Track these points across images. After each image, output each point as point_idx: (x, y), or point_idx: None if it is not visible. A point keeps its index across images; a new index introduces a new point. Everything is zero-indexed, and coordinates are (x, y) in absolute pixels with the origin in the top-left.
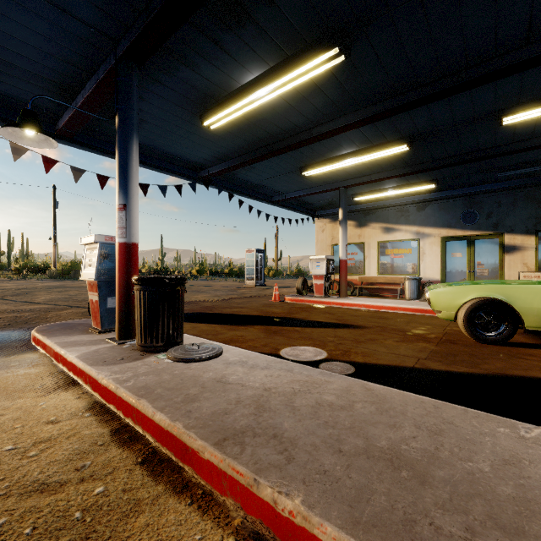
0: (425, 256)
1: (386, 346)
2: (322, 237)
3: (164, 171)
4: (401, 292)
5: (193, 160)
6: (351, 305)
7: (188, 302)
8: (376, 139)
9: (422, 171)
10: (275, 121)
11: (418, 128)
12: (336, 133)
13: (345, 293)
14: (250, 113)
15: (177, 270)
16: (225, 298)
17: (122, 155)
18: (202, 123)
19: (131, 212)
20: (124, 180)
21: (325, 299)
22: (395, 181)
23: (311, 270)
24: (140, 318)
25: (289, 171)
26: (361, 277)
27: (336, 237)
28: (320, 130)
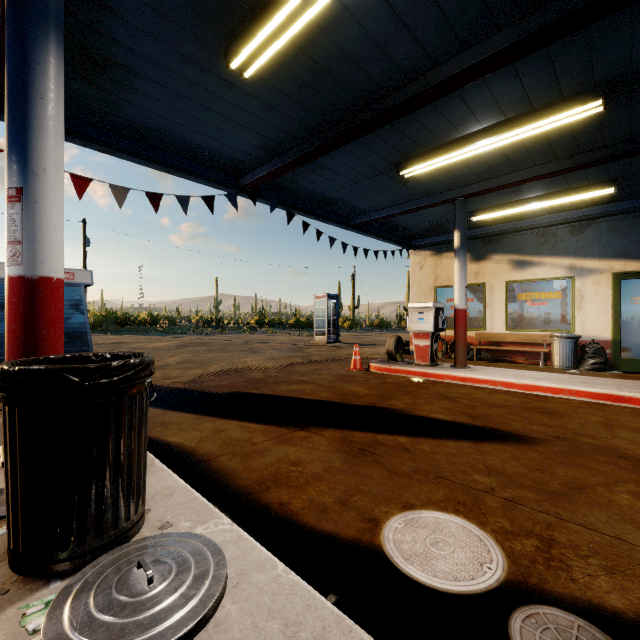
0: (585, 303)
1: (633, 517)
2: (420, 277)
3: (186, 174)
4: (545, 357)
5: (230, 155)
6: (477, 381)
7: (231, 369)
8: (542, 93)
9: (605, 160)
10: (362, 57)
11: (632, 61)
12: (475, 77)
13: (464, 361)
14: (315, 40)
15: (232, 321)
16: (283, 364)
17: (13, 73)
18: (228, 65)
19: (37, 207)
20: (19, 131)
21: (434, 370)
22: (545, 185)
23: (410, 324)
24: (6, 478)
25: (378, 171)
26: (479, 334)
27: (441, 276)
28: (445, 72)
